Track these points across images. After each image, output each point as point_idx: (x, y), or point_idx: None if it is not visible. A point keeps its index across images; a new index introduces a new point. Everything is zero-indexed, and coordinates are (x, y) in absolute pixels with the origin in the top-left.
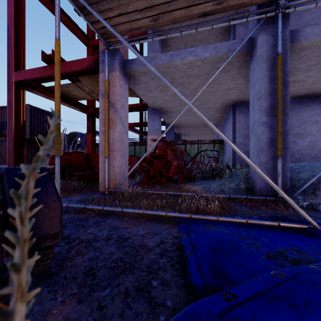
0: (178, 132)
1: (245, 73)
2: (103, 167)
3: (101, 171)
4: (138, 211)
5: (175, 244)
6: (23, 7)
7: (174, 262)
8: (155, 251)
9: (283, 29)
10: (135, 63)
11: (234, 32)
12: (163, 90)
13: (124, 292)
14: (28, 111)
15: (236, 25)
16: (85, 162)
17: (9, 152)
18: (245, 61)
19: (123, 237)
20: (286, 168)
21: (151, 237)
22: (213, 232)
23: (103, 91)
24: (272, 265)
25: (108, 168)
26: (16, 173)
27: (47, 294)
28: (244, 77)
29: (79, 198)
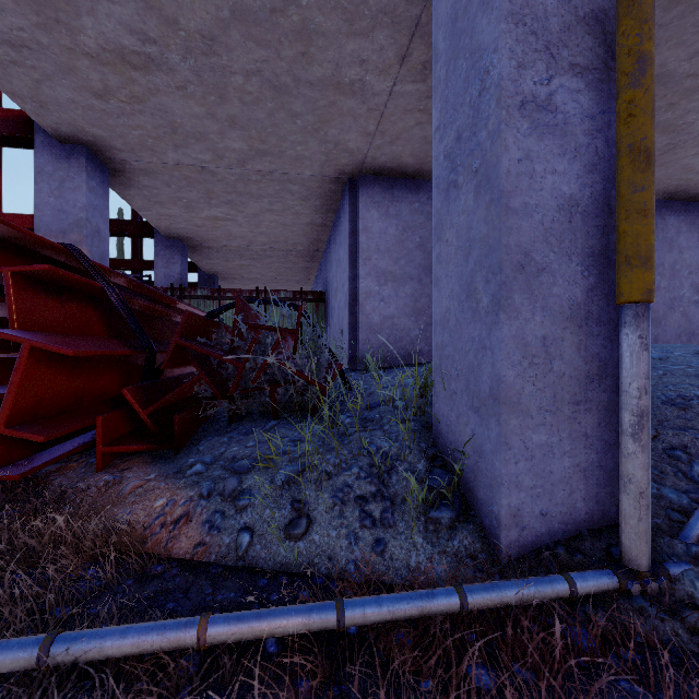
0: (206, 266)
1: None
2: None
3: None
4: None
5: None
6: None
7: None
8: None
9: None
10: None
11: None
12: None
13: None
14: None
15: None
16: None
17: None
18: None
19: None
20: None
21: None
22: None
23: None
24: None
25: None
26: None
27: None
28: (391, 25)
29: None
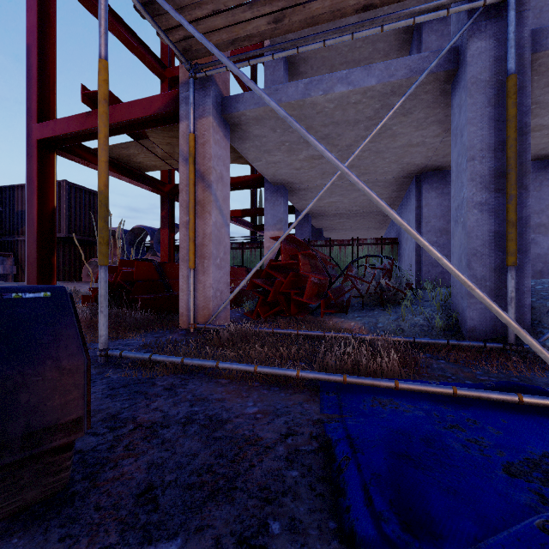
0: (317, 225)
1: (441, 116)
2: (186, 286)
3: (182, 294)
4: (245, 368)
5: (315, 436)
6: (52, 14)
7: (314, 477)
8: (277, 452)
9: (517, 27)
10: (241, 102)
11: (420, 45)
12: (291, 150)
13: (211, 547)
14: (64, 191)
15: (424, 32)
16: (157, 277)
17: (29, 261)
18: (442, 92)
19: (216, 419)
20: (524, 288)
21: (269, 422)
22: (390, 414)
23: (185, 152)
24: (522, 494)
25: (194, 288)
26: (0, 299)
27: (57, 543)
28: (438, 123)
29: (143, 340)
